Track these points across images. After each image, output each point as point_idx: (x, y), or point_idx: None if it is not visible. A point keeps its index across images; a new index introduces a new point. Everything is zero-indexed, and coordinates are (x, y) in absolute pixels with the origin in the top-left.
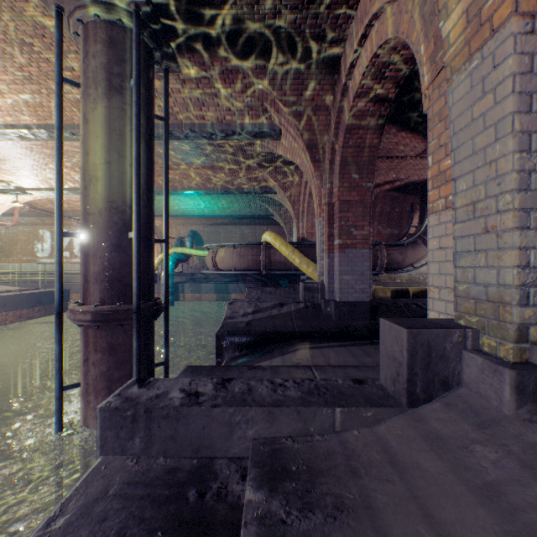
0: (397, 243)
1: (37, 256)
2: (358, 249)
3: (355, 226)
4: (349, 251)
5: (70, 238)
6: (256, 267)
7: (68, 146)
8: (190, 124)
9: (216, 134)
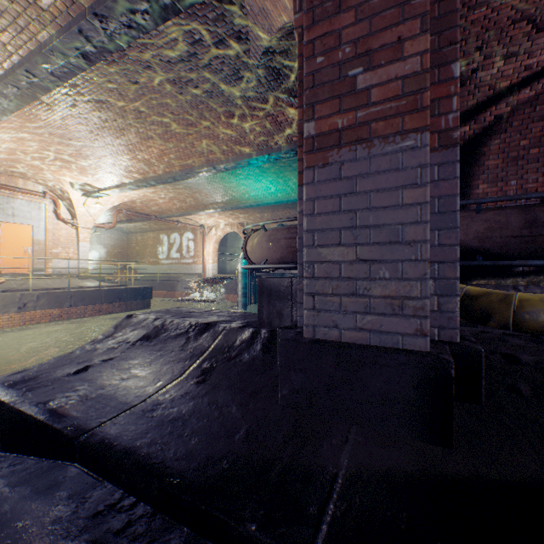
0: None
1: (159, 258)
2: (379, 141)
3: (365, 53)
4: (342, 155)
5: (180, 241)
6: (293, 257)
7: (69, 122)
8: (94, 5)
9: (136, 10)
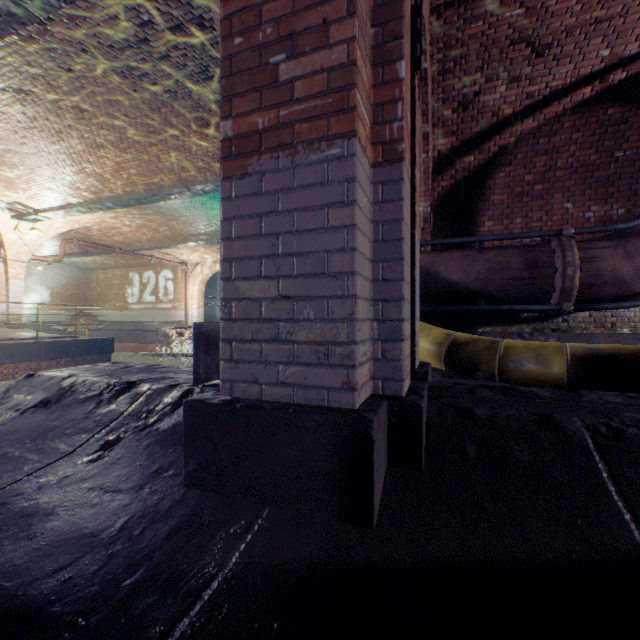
0: (614, 228)
1: (128, 302)
2: (303, 148)
3: (288, 37)
4: (263, 163)
5: (156, 281)
6: None
7: None
8: None
9: None
